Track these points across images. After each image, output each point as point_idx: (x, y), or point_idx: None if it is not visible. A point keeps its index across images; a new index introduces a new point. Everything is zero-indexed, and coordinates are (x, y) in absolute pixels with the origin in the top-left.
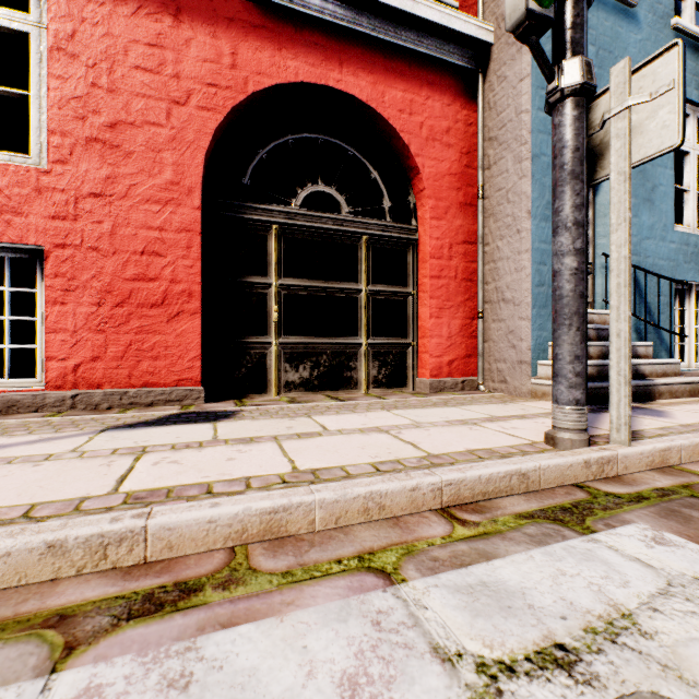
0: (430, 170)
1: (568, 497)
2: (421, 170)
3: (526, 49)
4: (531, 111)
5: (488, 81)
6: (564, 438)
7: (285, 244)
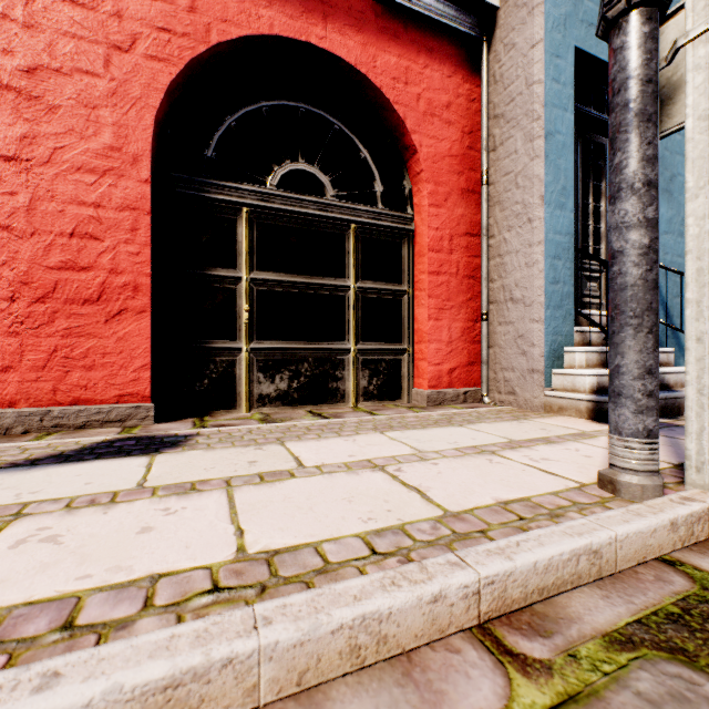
0: (429, 150)
1: (665, 588)
2: (418, 150)
3: (540, 10)
4: (545, 82)
5: (494, 51)
6: (630, 483)
7: (258, 230)
